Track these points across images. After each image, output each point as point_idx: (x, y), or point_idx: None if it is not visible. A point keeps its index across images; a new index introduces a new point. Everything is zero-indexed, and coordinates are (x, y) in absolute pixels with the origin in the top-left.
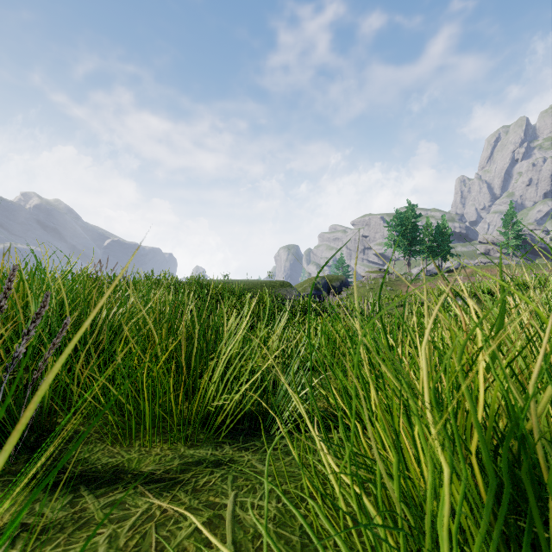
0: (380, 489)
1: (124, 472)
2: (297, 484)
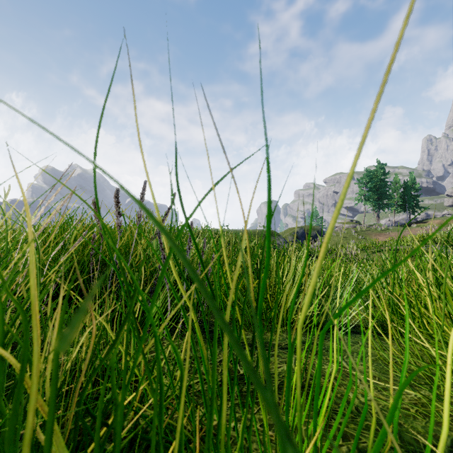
0: None
1: None
2: (374, 357)
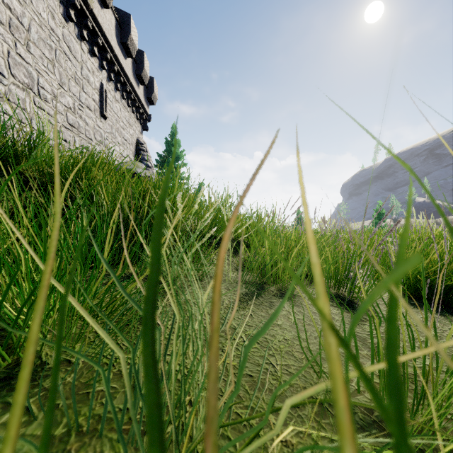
0: None
1: None
2: None
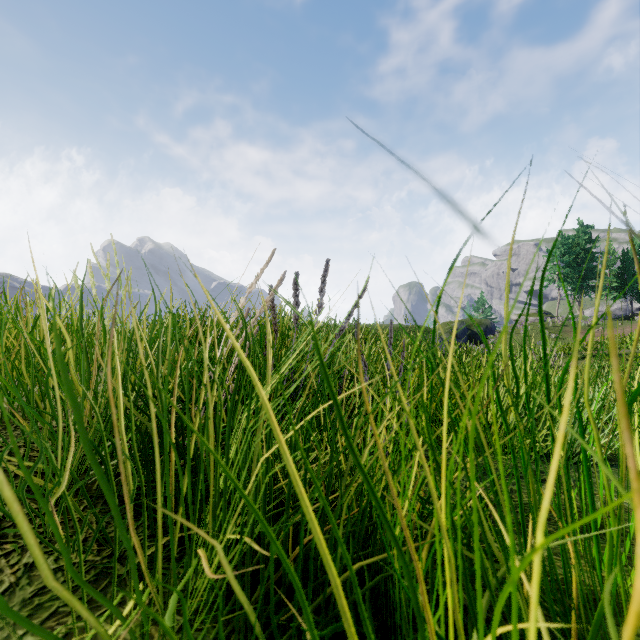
0: None
1: None
2: None
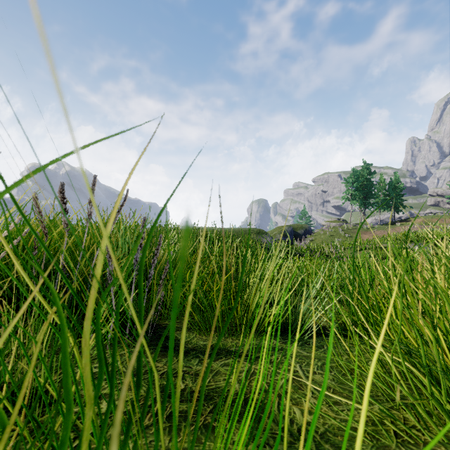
0: (423, 356)
1: (218, 350)
2: (336, 364)
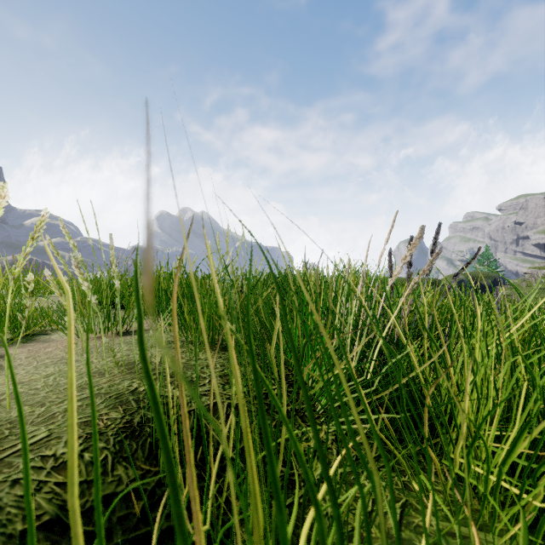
0: None
1: None
2: None
